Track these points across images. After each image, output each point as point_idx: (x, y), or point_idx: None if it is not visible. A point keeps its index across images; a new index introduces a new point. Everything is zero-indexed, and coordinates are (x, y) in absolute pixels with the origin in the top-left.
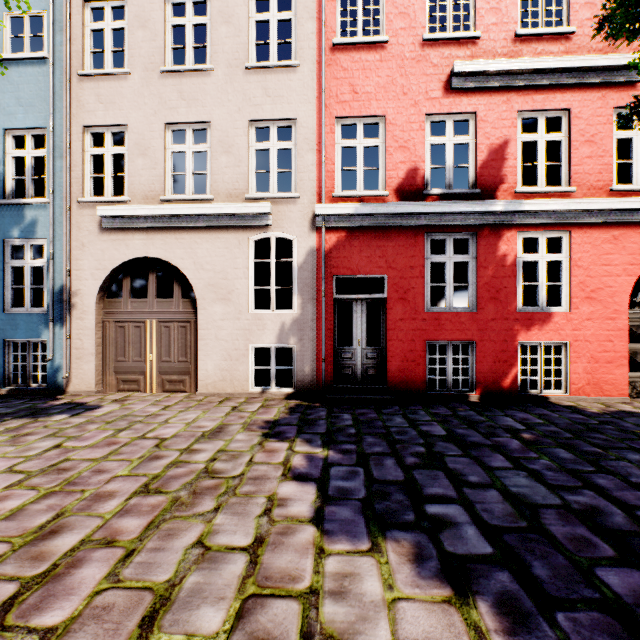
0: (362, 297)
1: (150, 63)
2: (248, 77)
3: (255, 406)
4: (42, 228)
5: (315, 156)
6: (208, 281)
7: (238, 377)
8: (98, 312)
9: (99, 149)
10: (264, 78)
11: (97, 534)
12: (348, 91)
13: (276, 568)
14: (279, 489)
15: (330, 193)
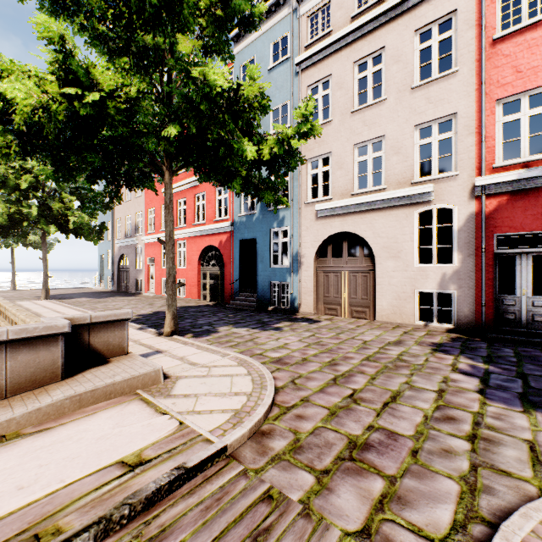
0: (526, 251)
1: (344, 109)
2: (413, 95)
3: (421, 333)
4: (287, 221)
5: (474, 138)
6: (383, 245)
7: (405, 312)
8: (314, 267)
9: (315, 170)
10: (427, 91)
11: (354, 369)
12: (510, 73)
13: (454, 401)
14: (450, 375)
15: (490, 165)
